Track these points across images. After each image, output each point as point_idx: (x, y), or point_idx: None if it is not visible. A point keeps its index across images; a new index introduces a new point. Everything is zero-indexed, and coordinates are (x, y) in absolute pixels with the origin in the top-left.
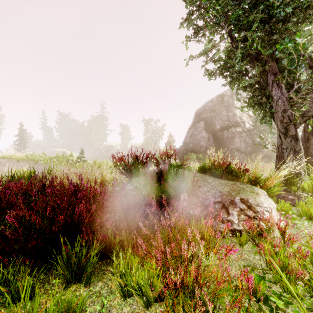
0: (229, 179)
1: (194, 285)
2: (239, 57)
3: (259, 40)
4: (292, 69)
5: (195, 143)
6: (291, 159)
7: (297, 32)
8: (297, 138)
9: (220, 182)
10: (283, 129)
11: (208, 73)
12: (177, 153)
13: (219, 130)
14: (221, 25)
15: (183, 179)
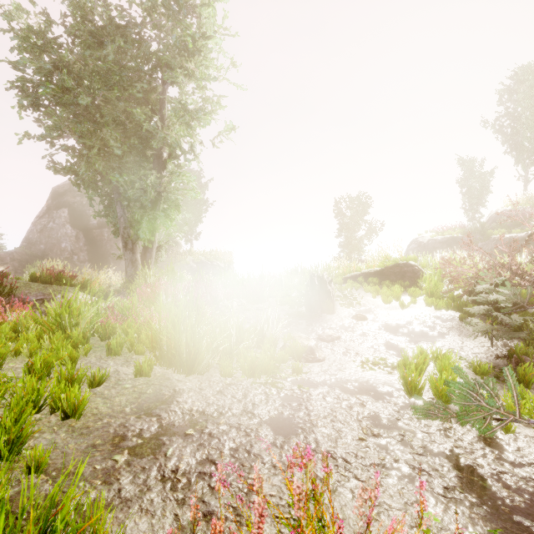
0: (57, 284)
1: (1, 322)
2: (83, 171)
3: (102, 163)
4: (127, 197)
5: (51, 244)
6: (130, 268)
7: (124, 173)
8: (133, 251)
9: (45, 286)
10: (124, 243)
11: (52, 167)
12: (9, 261)
13: (97, 226)
14: (63, 130)
15: (3, 285)
